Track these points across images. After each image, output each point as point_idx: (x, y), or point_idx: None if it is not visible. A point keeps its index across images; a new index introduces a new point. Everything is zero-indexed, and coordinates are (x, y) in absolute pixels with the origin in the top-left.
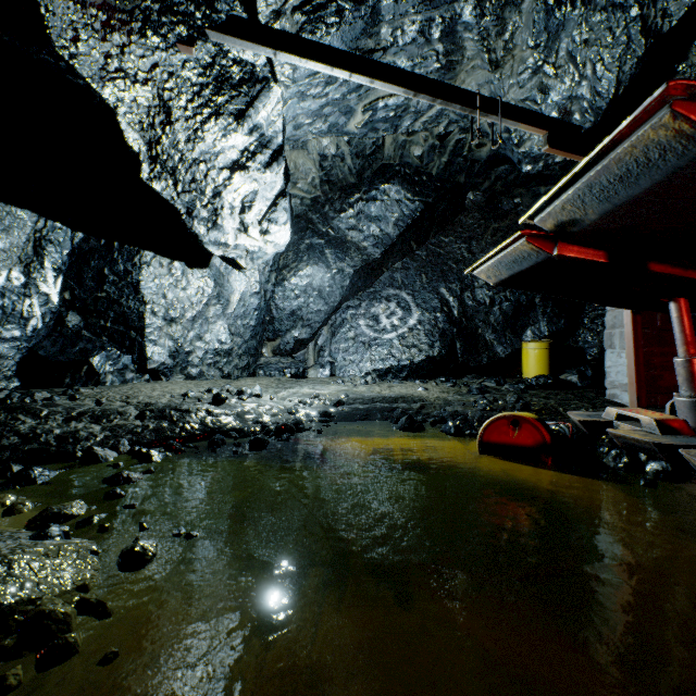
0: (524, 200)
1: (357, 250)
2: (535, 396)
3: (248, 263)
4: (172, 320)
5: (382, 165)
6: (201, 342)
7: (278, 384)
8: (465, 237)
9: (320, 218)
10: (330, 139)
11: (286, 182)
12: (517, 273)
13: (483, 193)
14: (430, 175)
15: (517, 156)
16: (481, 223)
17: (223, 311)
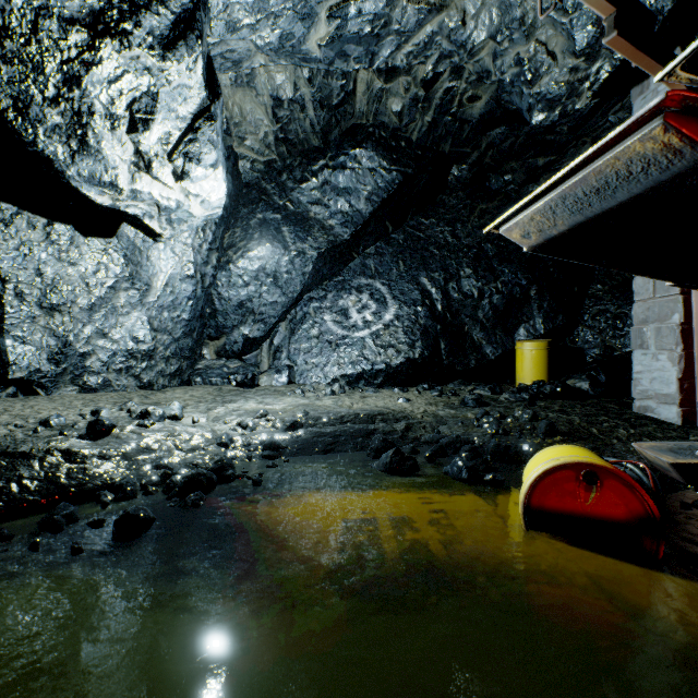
0: (517, 177)
1: (321, 229)
2: (549, 410)
3: (165, 228)
4: (53, 308)
5: (352, 126)
6: (106, 339)
7: (217, 396)
8: (449, 219)
9: (276, 188)
10: (285, 75)
11: (212, 97)
12: (589, 219)
13: (469, 167)
14: (409, 141)
15: (527, 99)
16: (466, 203)
17: (140, 299)
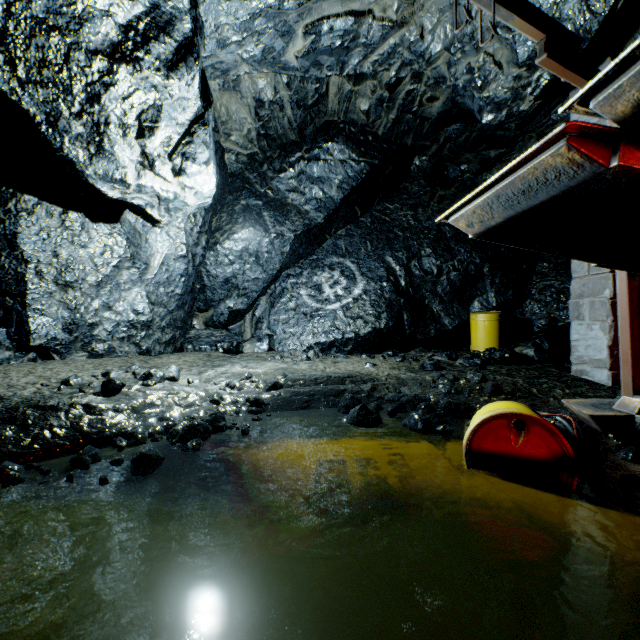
0: (471, 167)
1: (298, 214)
2: (497, 373)
3: (163, 215)
4: (67, 284)
5: (325, 122)
6: (111, 312)
7: (206, 361)
8: (411, 204)
9: (257, 177)
10: (266, 80)
11: (205, 106)
12: (519, 213)
13: (429, 158)
14: (376, 135)
15: (478, 102)
16: (427, 190)
17: (140, 276)
